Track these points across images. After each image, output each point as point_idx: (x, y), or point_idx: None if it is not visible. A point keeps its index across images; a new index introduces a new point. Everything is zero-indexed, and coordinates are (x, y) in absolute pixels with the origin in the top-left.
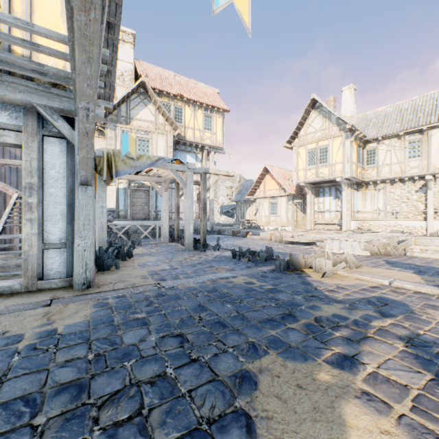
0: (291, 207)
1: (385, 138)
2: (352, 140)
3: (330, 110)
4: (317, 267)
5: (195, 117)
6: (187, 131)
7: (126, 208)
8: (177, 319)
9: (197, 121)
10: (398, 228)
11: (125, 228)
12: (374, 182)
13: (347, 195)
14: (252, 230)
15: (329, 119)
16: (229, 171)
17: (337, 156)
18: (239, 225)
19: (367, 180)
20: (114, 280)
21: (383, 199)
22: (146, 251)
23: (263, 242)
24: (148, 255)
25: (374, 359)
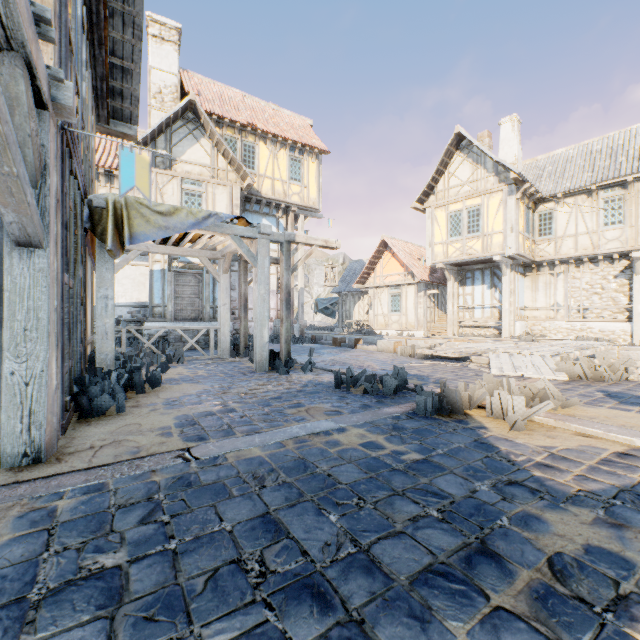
0: (422, 301)
1: (568, 195)
2: (519, 197)
3: (484, 151)
4: (496, 408)
5: (275, 161)
6: (263, 182)
7: (165, 302)
8: (201, 573)
9: (279, 166)
10: (588, 333)
11: (163, 333)
12: (549, 263)
13: (509, 282)
14: (364, 336)
15: (483, 165)
16: (329, 240)
17: (496, 222)
18: (343, 328)
19: (539, 260)
20: (102, 441)
21: (564, 288)
22: (188, 373)
23: (384, 356)
24: (189, 381)
25: None
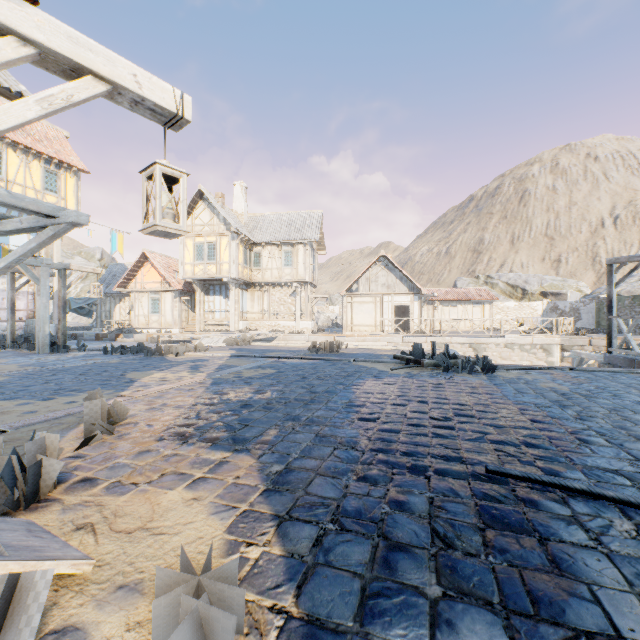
0: (178, 305)
1: (268, 244)
2: (239, 242)
3: (217, 208)
4: (176, 351)
5: (27, 170)
6: (13, 188)
7: None
8: (78, 372)
9: (32, 175)
10: (278, 328)
11: None
12: (261, 284)
13: (236, 295)
14: (125, 333)
15: (218, 216)
16: (97, 269)
17: (225, 256)
18: (103, 328)
19: (254, 282)
20: None
21: (268, 300)
22: None
23: None
24: None
25: (175, 368)
